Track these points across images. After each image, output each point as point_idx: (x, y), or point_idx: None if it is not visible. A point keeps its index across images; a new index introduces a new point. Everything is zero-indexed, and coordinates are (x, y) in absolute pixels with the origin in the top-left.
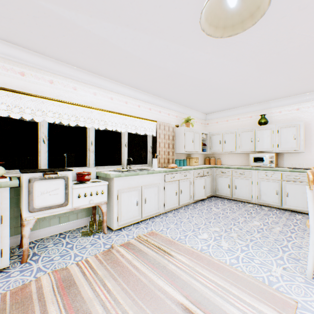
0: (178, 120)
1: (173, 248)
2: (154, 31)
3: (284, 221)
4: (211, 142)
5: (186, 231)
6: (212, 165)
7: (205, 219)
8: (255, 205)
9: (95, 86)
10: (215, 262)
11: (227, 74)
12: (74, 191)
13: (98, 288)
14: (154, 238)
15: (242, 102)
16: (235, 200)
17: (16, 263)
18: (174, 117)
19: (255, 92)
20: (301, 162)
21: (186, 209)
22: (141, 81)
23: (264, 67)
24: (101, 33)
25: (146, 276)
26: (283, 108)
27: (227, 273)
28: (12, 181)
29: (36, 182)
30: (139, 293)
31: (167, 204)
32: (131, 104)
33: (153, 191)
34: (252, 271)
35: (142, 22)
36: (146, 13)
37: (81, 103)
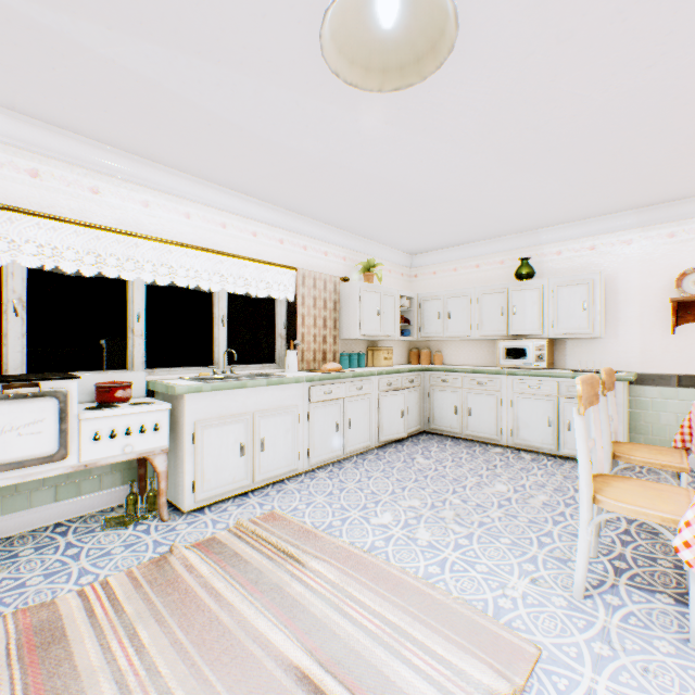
0: (348, 267)
1: (311, 546)
2: (263, 70)
3: (559, 481)
4: (422, 314)
5: (348, 510)
6: (422, 365)
7: (396, 481)
8: (507, 449)
9: (147, 186)
10: (393, 573)
11: (439, 169)
12: (85, 425)
13: (116, 644)
14: (273, 527)
15: (482, 230)
16: (469, 441)
17: None
18: (339, 259)
19: (506, 210)
20: (600, 358)
21: (359, 462)
22: (254, 179)
23: (513, 159)
24: (142, 67)
25: (234, 611)
26: (564, 244)
27: (412, 596)
28: None
29: None
30: (210, 649)
31: (316, 452)
32: (236, 229)
33: (283, 423)
34: (467, 589)
35: (230, 49)
36: (236, 27)
37: (111, 225)
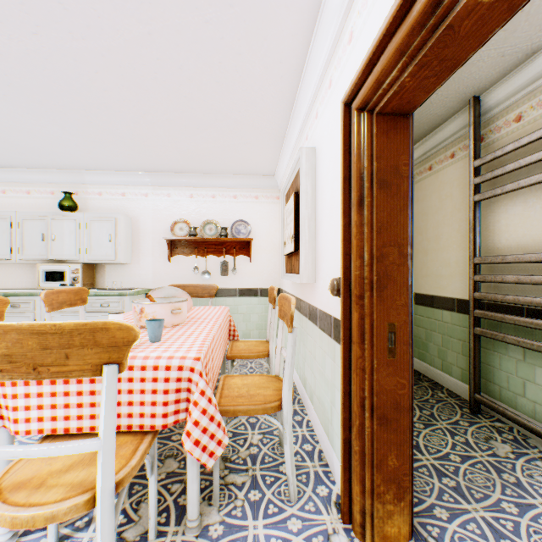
0: None
1: None
2: None
3: None
4: None
5: None
6: None
7: None
8: None
9: None
10: None
11: None
12: None
13: None
14: None
15: (18, 156)
16: None
17: None
18: None
19: (25, 140)
20: (129, 278)
21: None
22: None
23: None
24: None
25: None
26: (105, 188)
27: None
28: None
29: None
30: None
31: None
32: None
33: None
34: None
35: None
36: None
37: None
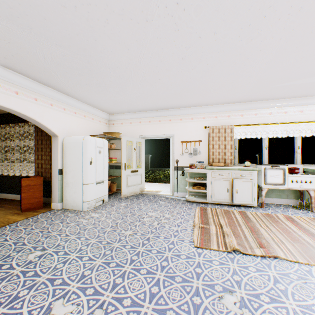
0: None
1: None
2: None
3: None
4: None
5: None
6: None
7: None
8: None
9: (302, 105)
10: None
11: None
12: (288, 177)
13: (311, 226)
14: None
15: None
16: None
17: (258, 207)
18: None
19: None
20: None
21: None
22: None
23: None
24: (311, 81)
25: None
26: None
27: None
28: (257, 168)
29: (267, 170)
30: None
31: None
32: None
33: None
34: None
35: None
36: None
37: (289, 121)
